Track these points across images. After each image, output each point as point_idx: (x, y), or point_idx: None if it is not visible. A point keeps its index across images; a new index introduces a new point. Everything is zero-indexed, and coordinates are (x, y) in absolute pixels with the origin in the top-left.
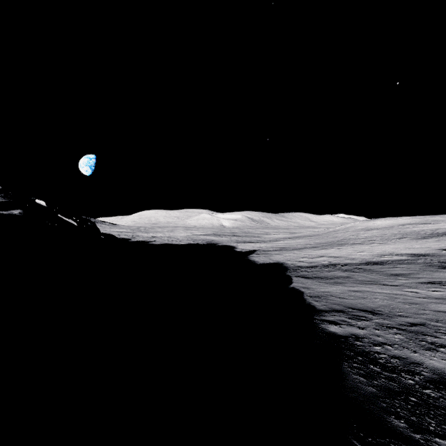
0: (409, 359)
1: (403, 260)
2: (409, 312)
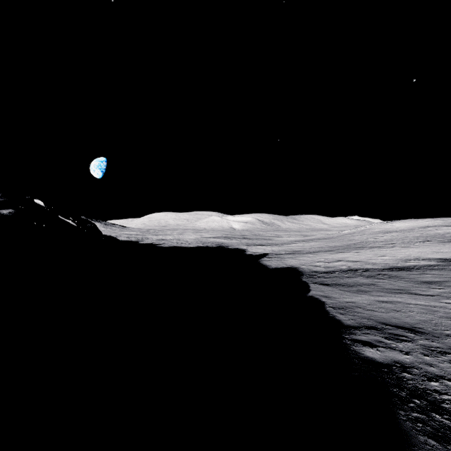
0: None
1: (432, 266)
2: None
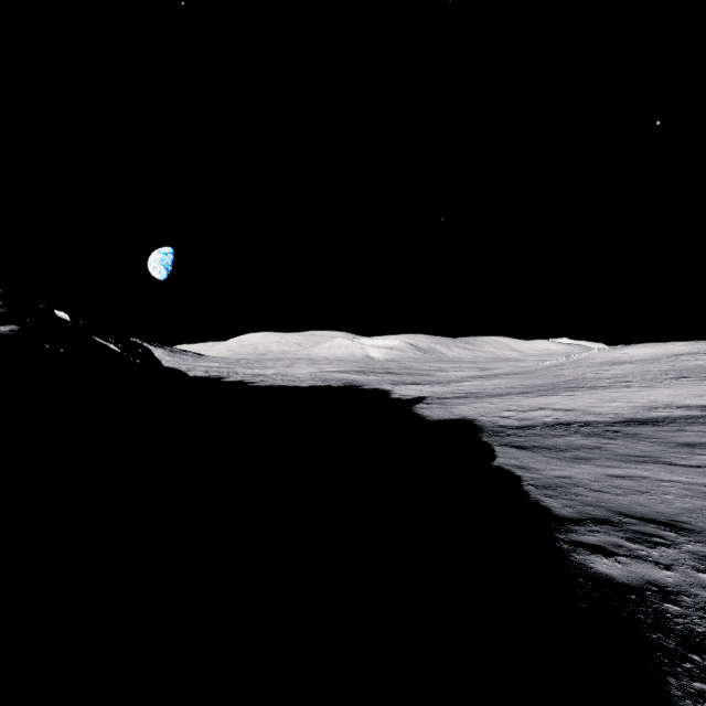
0: None
1: (694, 418)
2: None
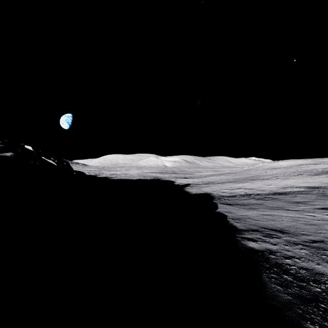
0: (314, 270)
1: (301, 191)
2: (310, 231)
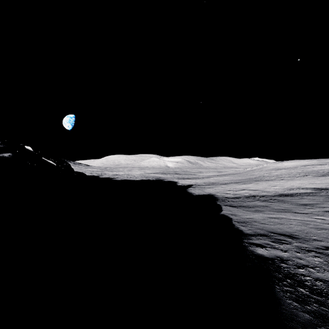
0: None
1: (308, 193)
2: (321, 237)
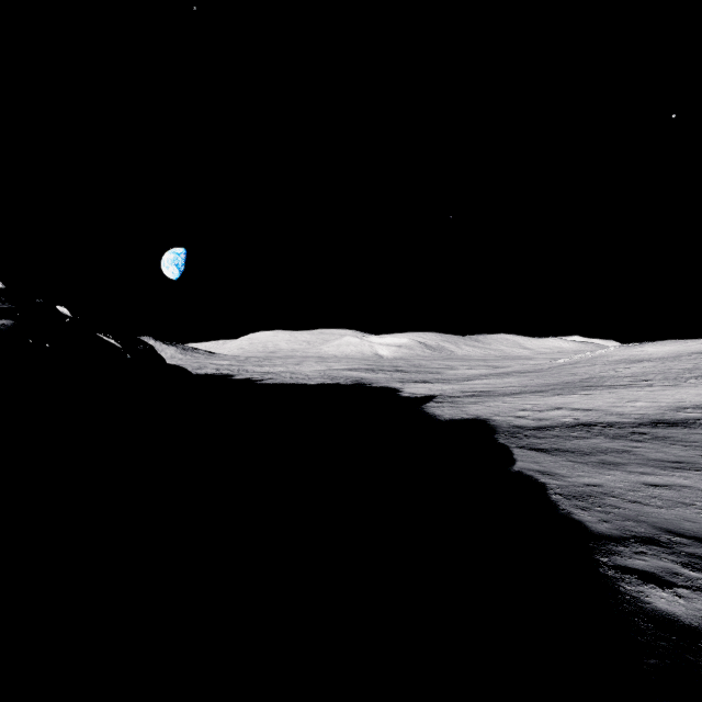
0: None
1: None
2: None
